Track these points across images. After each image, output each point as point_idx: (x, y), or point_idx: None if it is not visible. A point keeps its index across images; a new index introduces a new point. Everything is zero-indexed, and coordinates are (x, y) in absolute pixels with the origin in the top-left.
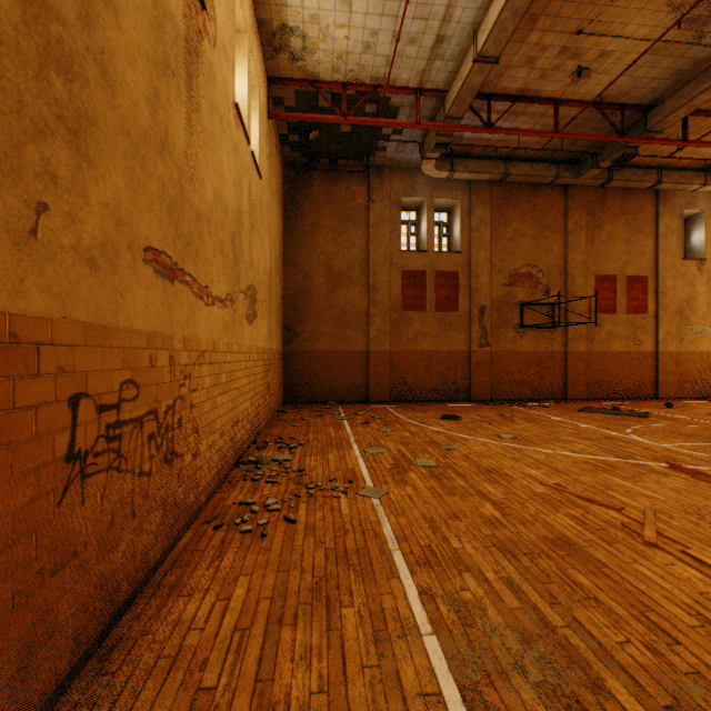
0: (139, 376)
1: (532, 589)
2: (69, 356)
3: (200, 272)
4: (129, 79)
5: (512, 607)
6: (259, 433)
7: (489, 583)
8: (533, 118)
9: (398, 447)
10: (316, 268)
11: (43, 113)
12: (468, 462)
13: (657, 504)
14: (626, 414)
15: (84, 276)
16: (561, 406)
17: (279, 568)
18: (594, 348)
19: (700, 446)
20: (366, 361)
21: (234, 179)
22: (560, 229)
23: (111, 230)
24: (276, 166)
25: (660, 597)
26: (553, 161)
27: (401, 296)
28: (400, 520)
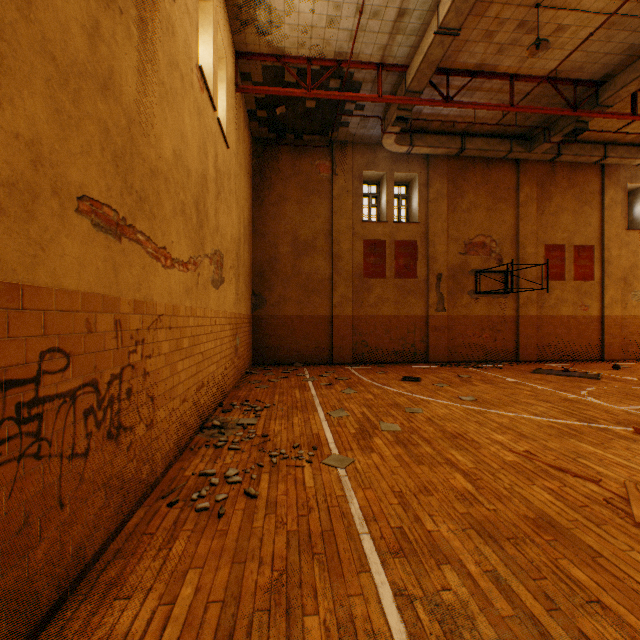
0: (70, 343)
1: (524, 588)
2: None
3: (156, 232)
4: None
5: (505, 615)
6: (226, 396)
7: (473, 580)
8: (489, 93)
9: (362, 409)
10: (282, 237)
11: None
12: (432, 426)
13: (635, 475)
14: (577, 376)
15: None
16: (514, 367)
17: (234, 558)
18: (544, 313)
19: None
20: (329, 325)
21: (198, 142)
22: (512, 201)
23: (25, 167)
24: (244, 139)
25: None
26: (506, 137)
27: (363, 263)
28: (368, 495)
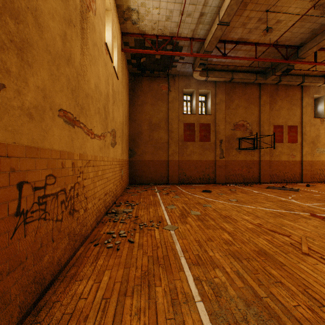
0: (56, 172)
1: (249, 277)
2: (17, 162)
3: (88, 122)
4: (50, 25)
5: (240, 286)
6: (117, 199)
7: (228, 274)
8: (245, 52)
9: (182, 205)
10: (144, 122)
11: (2, 38)
12: (215, 213)
13: (306, 233)
14: (288, 190)
15: (26, 122)
16: (258, 185)
17: (125, 266)
18: (273, 159)
19: (324, 204)
20: (167, 165)
21: (105, 79)
22: (257, 104)
23: (41, 100)
24: (125, 74)
25: (312, 281)
26: (254, 72)
27: (183, 134)
28: (184, 241)
